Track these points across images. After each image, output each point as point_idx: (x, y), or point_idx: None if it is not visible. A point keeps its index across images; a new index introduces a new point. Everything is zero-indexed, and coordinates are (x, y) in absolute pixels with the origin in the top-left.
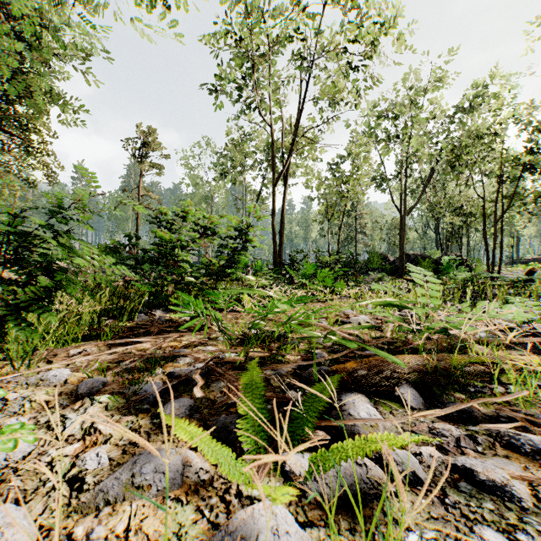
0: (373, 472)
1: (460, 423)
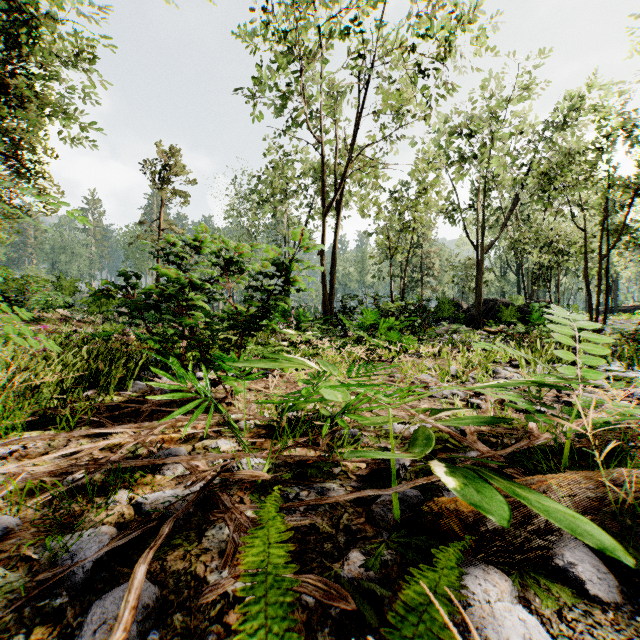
0: None
1: None
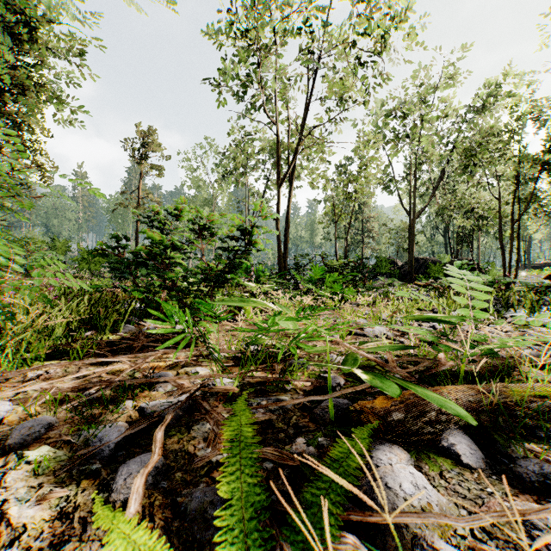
0: None
1: (546, 497)
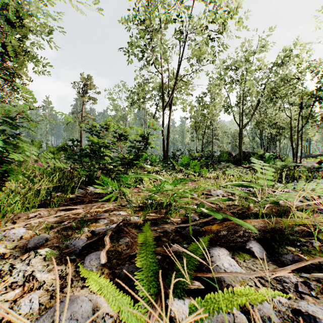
0: (238, 318)
1: (294, 271)
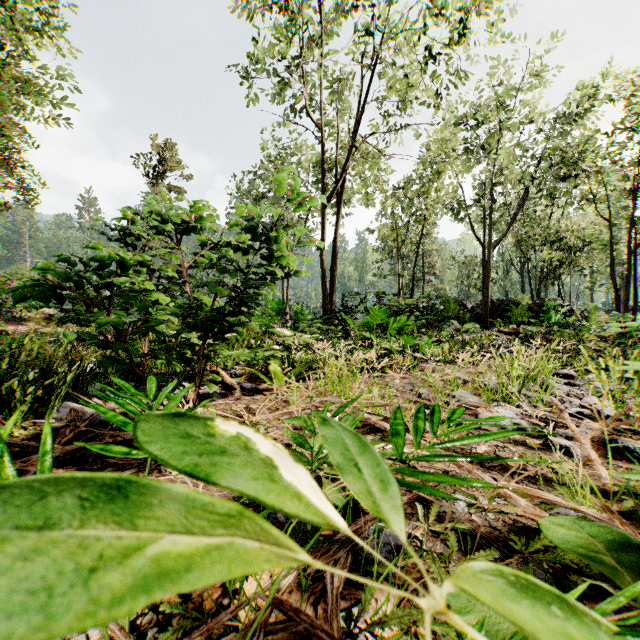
0: None
1: None
